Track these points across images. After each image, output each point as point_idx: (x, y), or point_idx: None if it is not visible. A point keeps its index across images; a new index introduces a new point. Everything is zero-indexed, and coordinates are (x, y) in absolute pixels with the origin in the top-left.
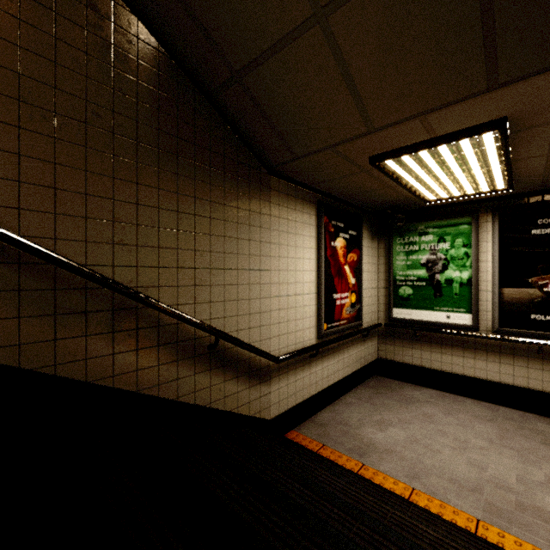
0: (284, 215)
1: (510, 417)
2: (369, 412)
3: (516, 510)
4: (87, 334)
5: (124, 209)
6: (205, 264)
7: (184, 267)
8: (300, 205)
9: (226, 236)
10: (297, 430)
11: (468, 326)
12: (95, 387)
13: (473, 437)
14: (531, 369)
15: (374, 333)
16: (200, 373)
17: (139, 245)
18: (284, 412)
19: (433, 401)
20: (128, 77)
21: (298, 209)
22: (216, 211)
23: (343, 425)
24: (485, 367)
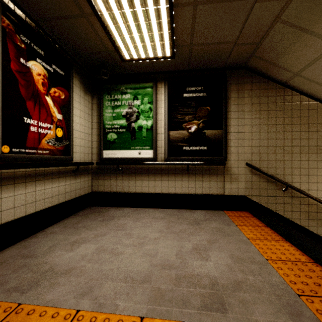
0: None
1: (173, 213)
2: (68, 235)
3: (175, 285)
4: None
5: None
6: None
7: None
8: None
9: None
10: None
11: (151, 158)
12: None
13: (150, 232)
14: (183, 181)
15: (88, 170)
16: None
17: None
18: None
19: (128, 215)
20: None
21: None
22: None
23: (25, 258)
24: (161, 184)
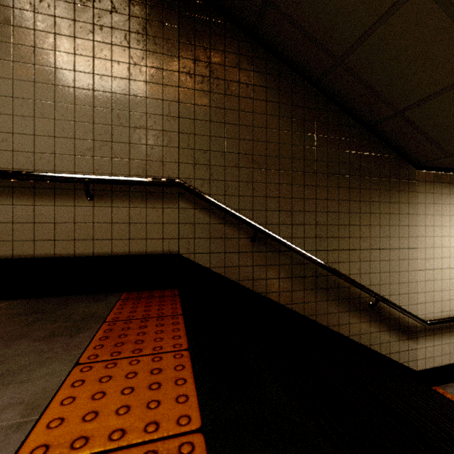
0: (429, 200)
1: None
2: None
3: None
4: (304, 289)
5: (320, 216)
6: (366, 246)
7: (353, 249)
8: (446, 189)
9: (381, 225)
10: (442, 388)
11: None
12: (308, 319)
13: None
14: None
15: None
16: (363, 322)
17: (328, 237)
18: (430, 368)
19: None
20: (322, 137)
21: (444, 192)
22: (374, 208)
23: None
24: None
